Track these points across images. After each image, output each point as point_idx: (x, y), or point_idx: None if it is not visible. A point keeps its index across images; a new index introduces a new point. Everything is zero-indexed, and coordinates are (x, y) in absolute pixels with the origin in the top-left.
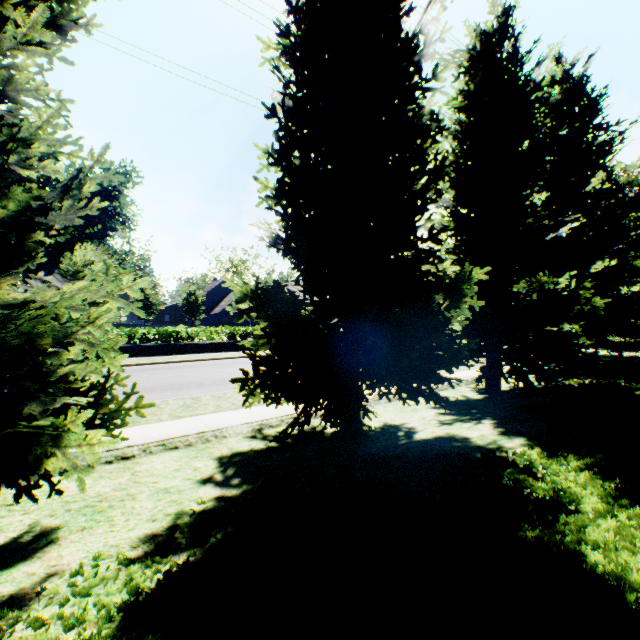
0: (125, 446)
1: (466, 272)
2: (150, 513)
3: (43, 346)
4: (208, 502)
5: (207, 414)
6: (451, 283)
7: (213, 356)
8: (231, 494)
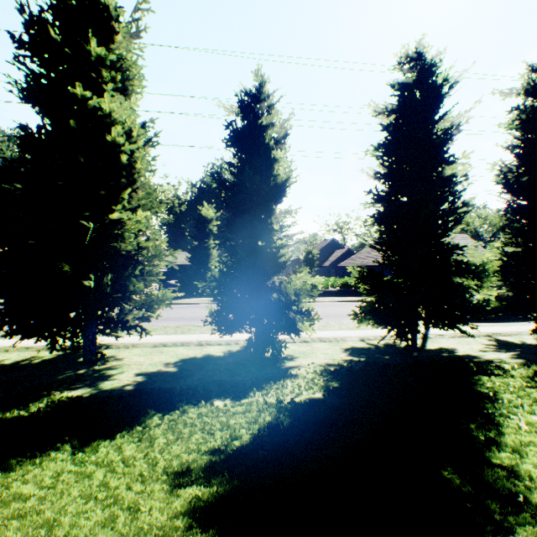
0: (304, 337)
1: (485, 263)
2: (323, 357)
3: (300, 297)
4: (343, 358)
5: (335, 330)
6: (475, 269)
7: (329, 299)
8: (352, 358)
